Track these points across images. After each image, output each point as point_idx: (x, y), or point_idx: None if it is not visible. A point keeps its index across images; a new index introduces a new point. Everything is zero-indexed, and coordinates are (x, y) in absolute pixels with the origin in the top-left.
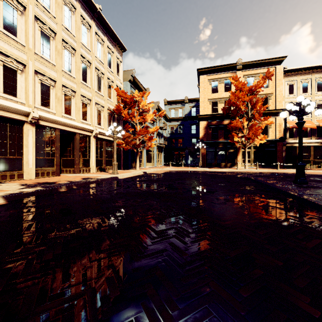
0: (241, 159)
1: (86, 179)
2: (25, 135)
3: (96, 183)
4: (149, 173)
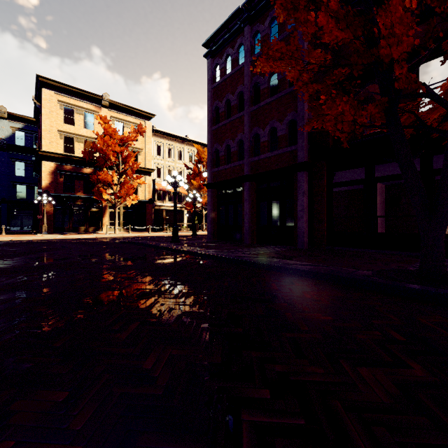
0: (108, 222)
1: None
2: None
3: None
4: None
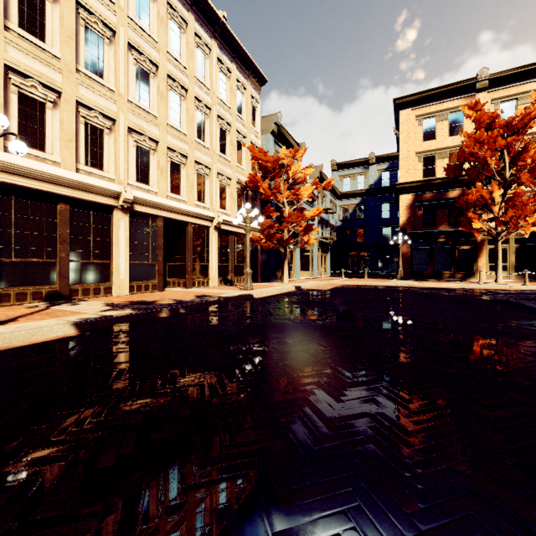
0: (486, 265)
1: (202, 297)
2: (114, 228)
3: (217, 304)
4: (305, 289)
